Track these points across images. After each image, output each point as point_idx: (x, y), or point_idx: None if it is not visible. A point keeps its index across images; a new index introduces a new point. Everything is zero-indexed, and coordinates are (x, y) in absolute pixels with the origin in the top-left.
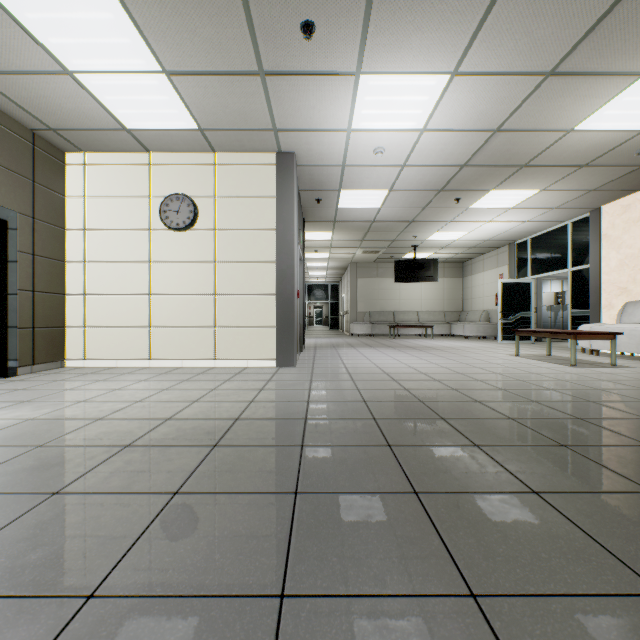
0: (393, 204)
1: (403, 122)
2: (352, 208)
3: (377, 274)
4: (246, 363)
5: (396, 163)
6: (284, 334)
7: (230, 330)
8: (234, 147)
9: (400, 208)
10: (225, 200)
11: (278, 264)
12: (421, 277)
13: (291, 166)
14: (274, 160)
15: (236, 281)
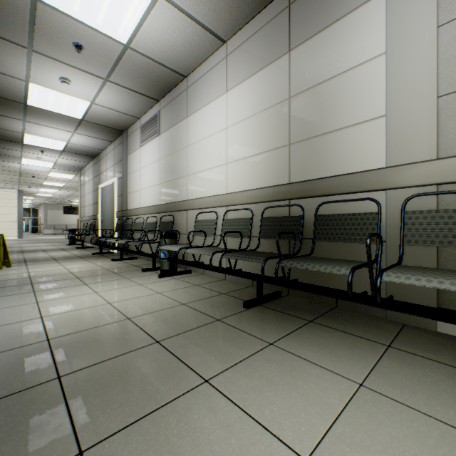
0: (56, 196)
1: (52, 191)
2: (42, 195)
3: (59, 209)
4: (8, 238)
5: (53, 193)
6: (20, 231)
7: (3, 230)
8: (5, 188)
9: (59, 197)
10: (1, 199)
11: (19, 215)
12: (75, 213)
13: (23, 193)
14: (17, 191)
15: (5, 219)
